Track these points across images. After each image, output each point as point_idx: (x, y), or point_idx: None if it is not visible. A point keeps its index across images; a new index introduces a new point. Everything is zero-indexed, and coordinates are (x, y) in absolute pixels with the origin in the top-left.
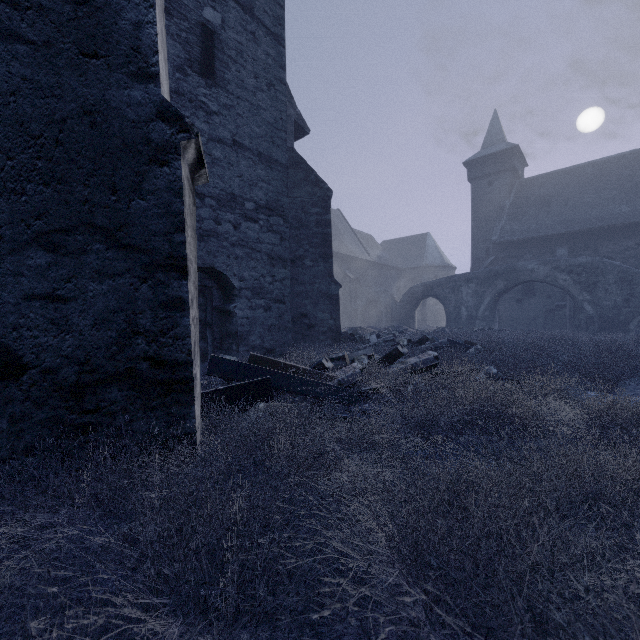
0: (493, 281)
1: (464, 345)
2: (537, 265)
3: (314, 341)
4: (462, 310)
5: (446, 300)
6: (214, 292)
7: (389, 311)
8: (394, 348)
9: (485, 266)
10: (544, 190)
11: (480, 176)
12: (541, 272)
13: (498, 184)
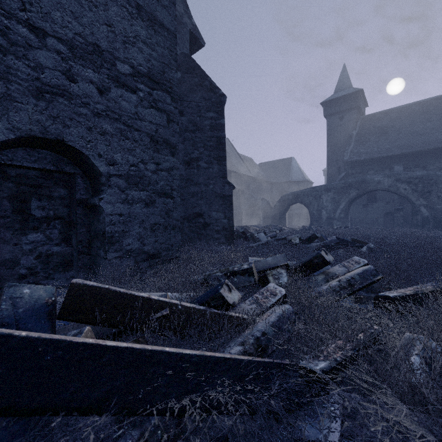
0: (347, 190)
1: (353, 243)
2: (382, 178)
3: (209, 239)
4: (323, 213)
5: (310, 205)
6: (78, 181)
7: (266, 214)
8: (316, 255)
9: (339, 179)
10: (382, 123)
11: (333, 113)
12: (386, 183)
13: (347, 119)
